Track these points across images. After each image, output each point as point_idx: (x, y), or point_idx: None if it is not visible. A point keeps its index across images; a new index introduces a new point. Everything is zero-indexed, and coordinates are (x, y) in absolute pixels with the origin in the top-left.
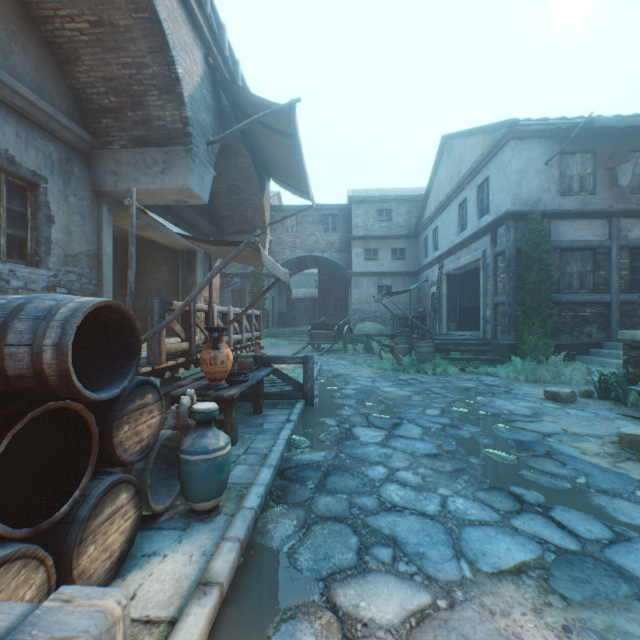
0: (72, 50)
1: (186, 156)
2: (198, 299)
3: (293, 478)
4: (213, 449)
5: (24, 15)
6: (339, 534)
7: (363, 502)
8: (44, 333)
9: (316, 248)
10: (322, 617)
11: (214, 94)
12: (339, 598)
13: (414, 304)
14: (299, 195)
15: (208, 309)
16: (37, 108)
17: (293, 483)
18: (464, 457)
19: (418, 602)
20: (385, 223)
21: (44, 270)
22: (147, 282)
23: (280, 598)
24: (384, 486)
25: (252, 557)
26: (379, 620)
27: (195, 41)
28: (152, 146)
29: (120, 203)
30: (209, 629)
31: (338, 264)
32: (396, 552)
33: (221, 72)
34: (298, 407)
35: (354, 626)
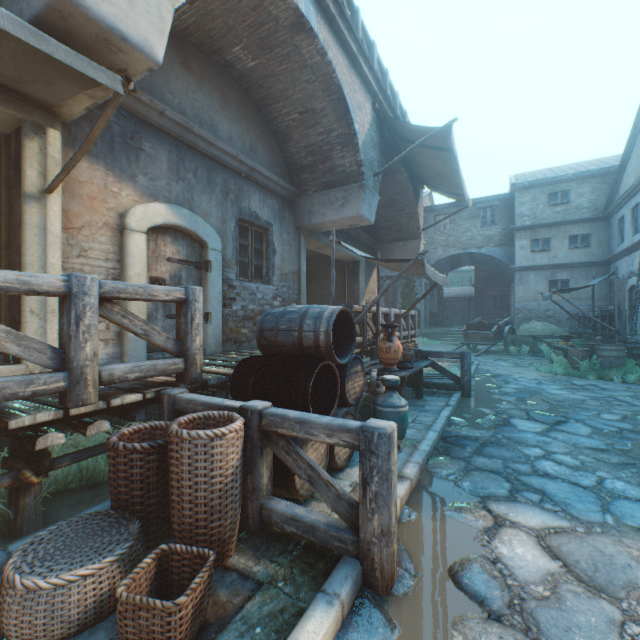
0: (286, 134)
1: (359, 190)
2: (360, 302)
3: (453, 443)
4: (397, 405)
5: (262, 121)
6: (493, 479)
7: (516, 467)
8: (319, 325)
9: (471, 244)
10: (479, 512)
11: (378, 132)
12: (492, 507)
13: (603, 300)
14: (453, 198)
15: (376, 311)
16: (269, 180)
17: (454, 446)
18: (638, 456)
19: (557, 524)
20: (559, 207)
21: (271, 286)
22: (320, 289)
23: (449, 498)
24: (538, 461)
25: (427, 477)
26: (523, 523)
27: (366, 97)
28: (334, 187)
29: (310, 232)
30: (406, 498)
31: (497, 259)
32: (543, 498)
33: (384, 111)
34: (455, 396)
35: (503, 521)
